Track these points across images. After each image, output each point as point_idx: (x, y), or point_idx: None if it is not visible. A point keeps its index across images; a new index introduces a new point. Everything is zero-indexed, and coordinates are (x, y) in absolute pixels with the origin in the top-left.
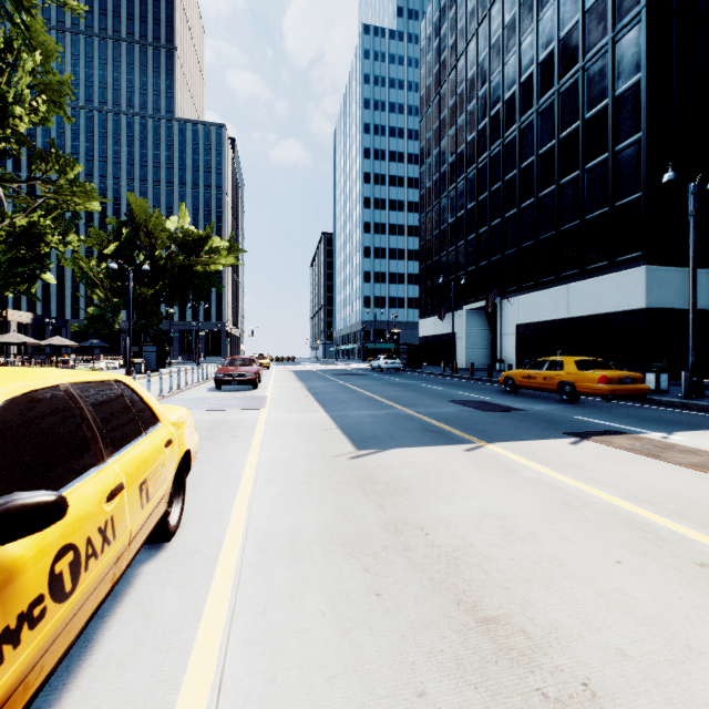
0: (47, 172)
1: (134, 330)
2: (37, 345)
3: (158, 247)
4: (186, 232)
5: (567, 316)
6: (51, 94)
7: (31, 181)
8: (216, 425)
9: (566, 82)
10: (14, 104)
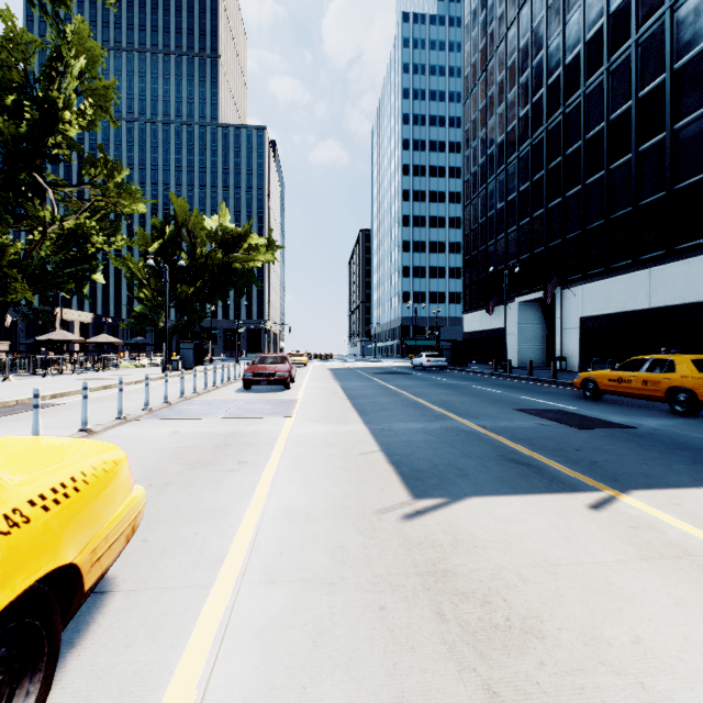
0: (96, 176)
1: (176, 328)
2: (82, 342)
3: (199, 245)
4: (225, 229)
5: (649, 306)
6: (98, 99)
7: (81, 185)
8: (226, 442)
9: (647, 30)
10: (64, 109)
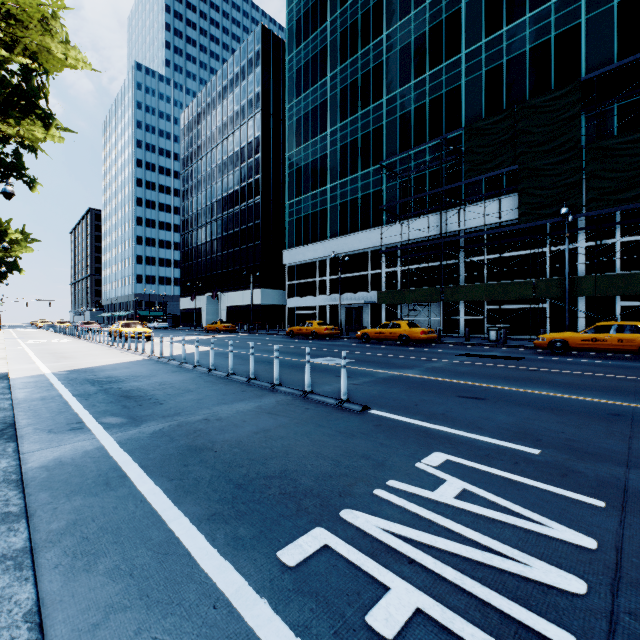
0: None
1: None
2: None
3: None
4: None
5: (243, 304)
6: None
7: None
8: None
9: (243, 207)
10: None
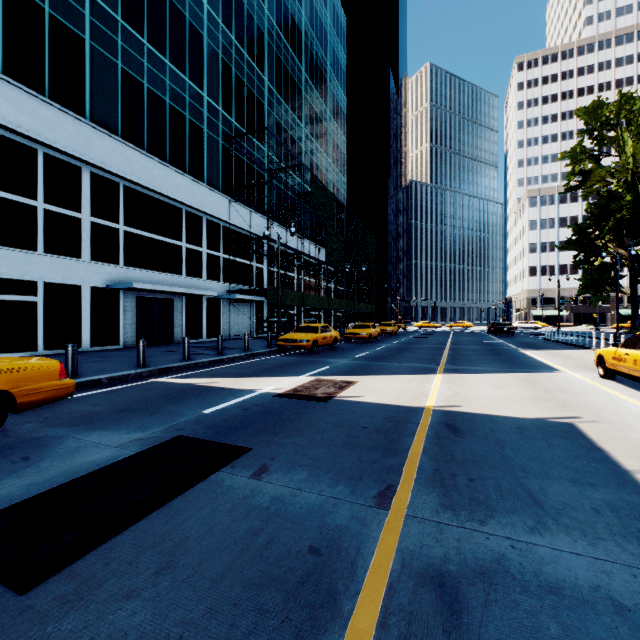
0: None
1: None
2: None
3: None
4: None
5: None
6: None
7: None
8: None
9: None
10: None
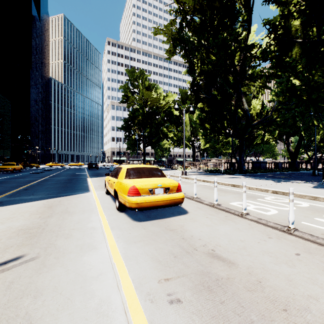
0: None
1: None
2: None
3: None
4: None
5: None
6: None
7: None
8: None
9: None
10: None
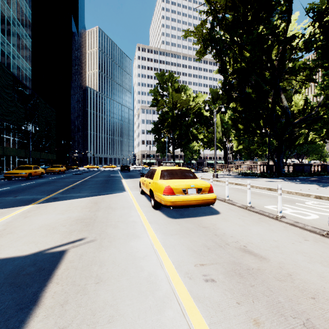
0: None
1: None
2: None
3: None
4: None
5: None
6: None
7: None
8: None
9: None
10: None
